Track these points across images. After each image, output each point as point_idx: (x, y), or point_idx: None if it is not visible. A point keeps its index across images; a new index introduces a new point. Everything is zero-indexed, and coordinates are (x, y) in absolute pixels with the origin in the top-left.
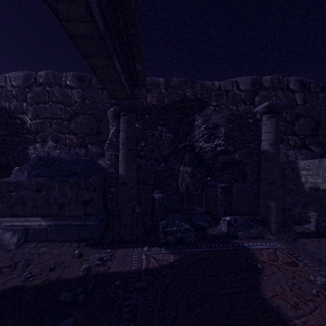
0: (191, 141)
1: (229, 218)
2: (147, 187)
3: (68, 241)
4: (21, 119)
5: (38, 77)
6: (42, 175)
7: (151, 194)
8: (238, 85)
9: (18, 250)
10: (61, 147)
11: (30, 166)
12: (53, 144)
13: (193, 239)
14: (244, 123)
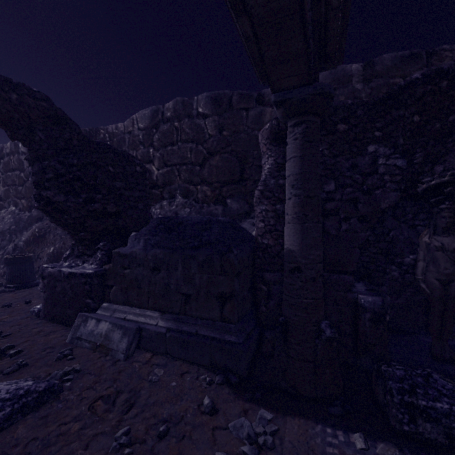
0: None
1: None
2: (341, 278)
3: (195, 364)
4: (142, 166)
5: (166, 111)
6: (161, 246)
7: (349, 294)
8: None
9: (126, 364)
10: (191, 205)
11: (148, 232)
12: (182, 200)
13: None
14: None
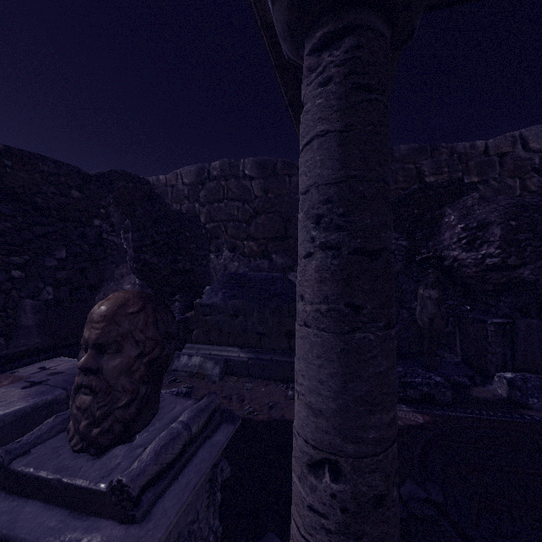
0: (436, 249)
1: (512, 375)
2: None
3: (272, 380)
4: (205, 228)
5: (212, 170)
6: (237, 298)
7: None
8: (526, 142)
9: (223, 383)
10: (239, 259)
11: (222, 286)
12: (229, 254)
13: (448, 398)
14: (540, 218)
